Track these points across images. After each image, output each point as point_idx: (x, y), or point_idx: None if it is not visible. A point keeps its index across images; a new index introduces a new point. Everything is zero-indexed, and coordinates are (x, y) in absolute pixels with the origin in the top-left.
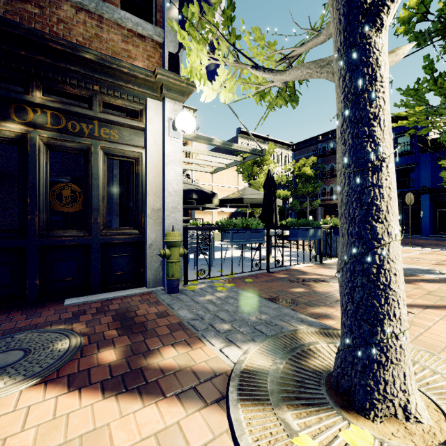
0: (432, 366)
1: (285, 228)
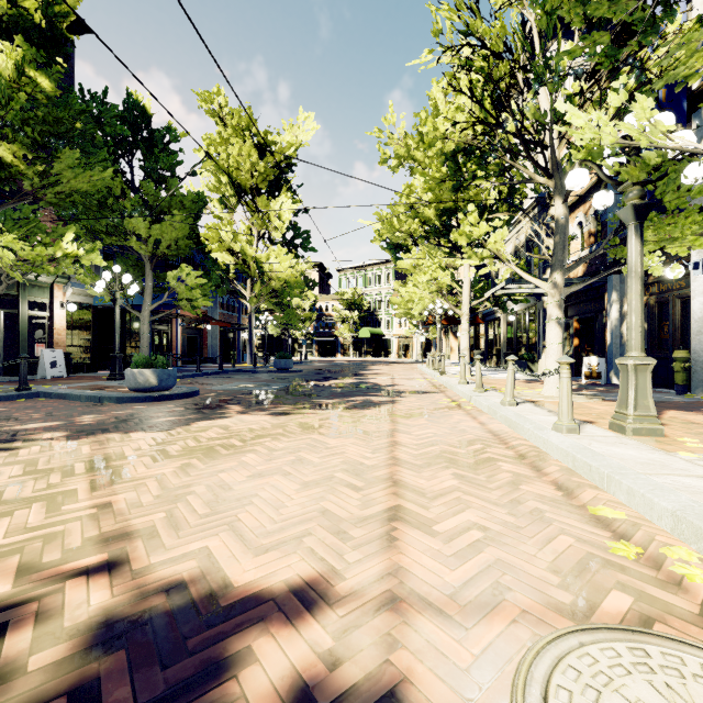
0: None
1: None
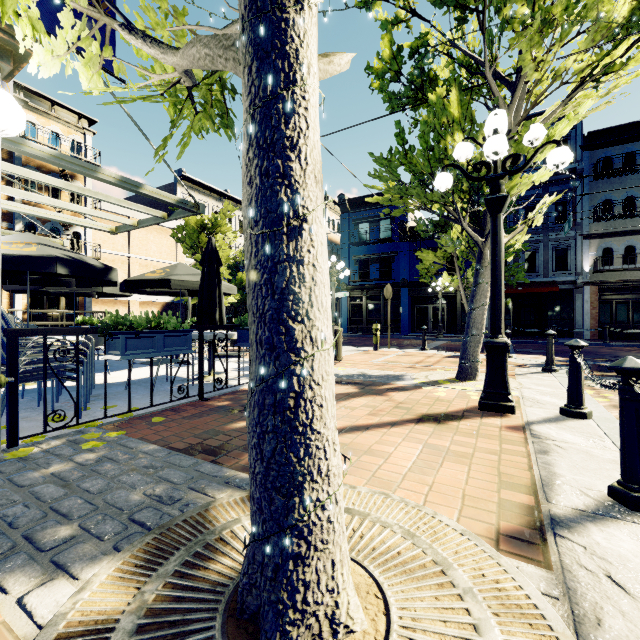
0: (384, 516)
1: (231, 328)
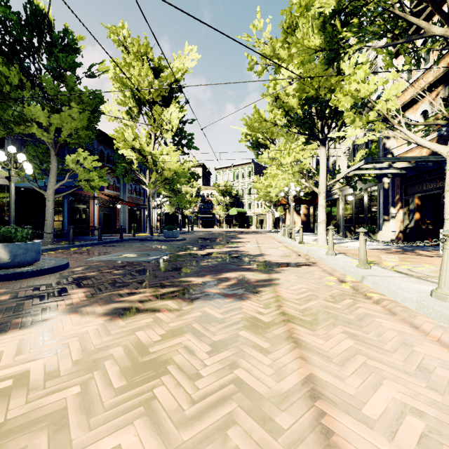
0: None
1: None
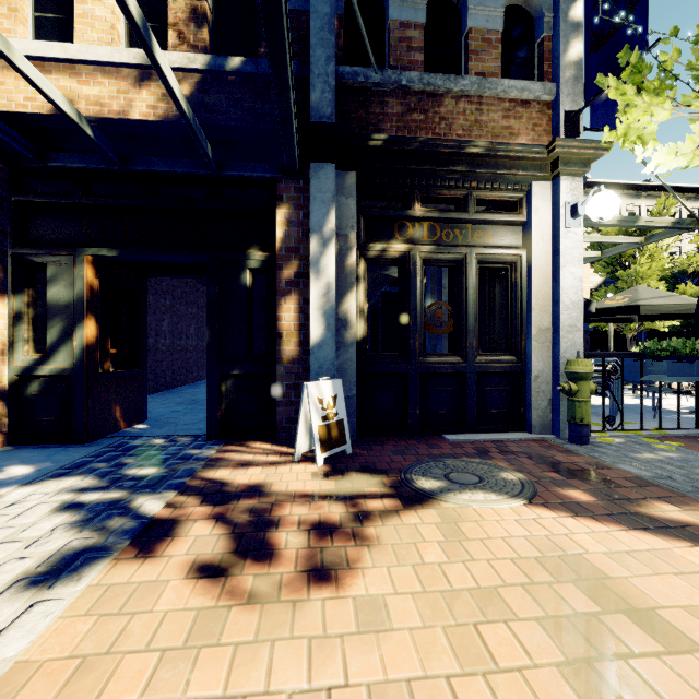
0: None
1: None
